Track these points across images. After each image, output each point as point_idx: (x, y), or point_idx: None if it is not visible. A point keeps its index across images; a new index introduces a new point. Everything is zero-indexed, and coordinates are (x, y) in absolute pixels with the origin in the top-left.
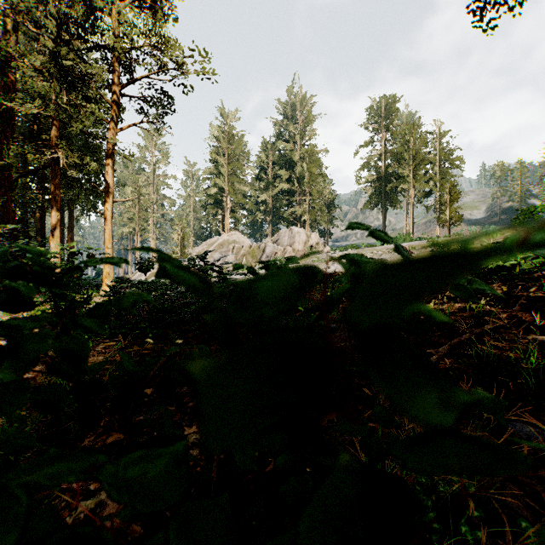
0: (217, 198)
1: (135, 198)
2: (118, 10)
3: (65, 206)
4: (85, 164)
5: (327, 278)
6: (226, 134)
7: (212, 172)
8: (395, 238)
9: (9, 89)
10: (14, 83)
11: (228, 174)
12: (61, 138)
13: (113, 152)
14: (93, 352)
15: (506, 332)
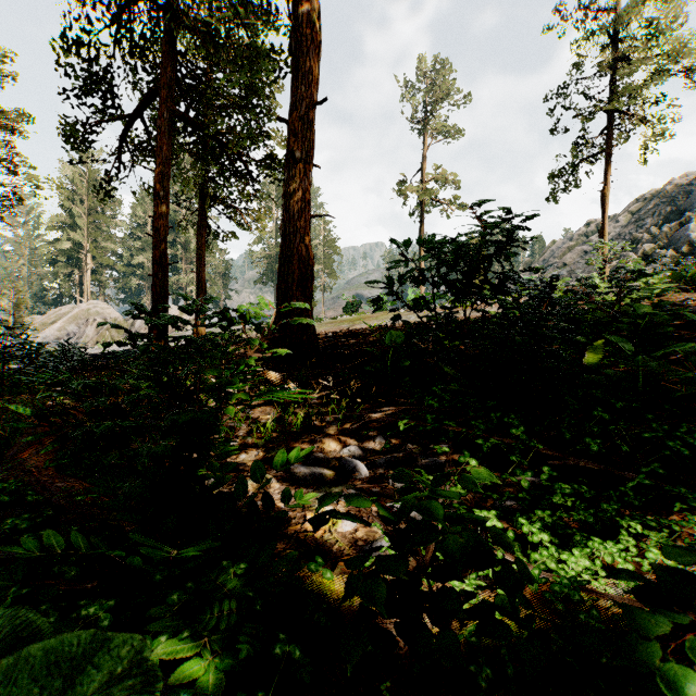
0: (72, 255)
1: None
2: None
3: None
4: None
5: None
6: (85, 177)
7: (64, 222)
8: None
9: None
10: None
11: (89, 226)
12: None
13: None
14: None
15: None
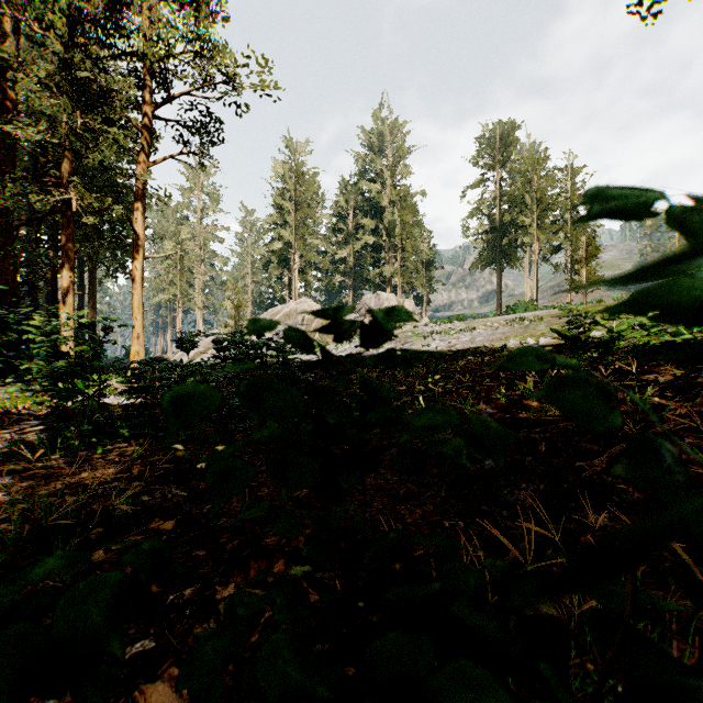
0: (282, 255)
1: (176, 256)
2: (150, 4)
3: (84, 265)
4: (106, 208)
5: (426, 358)
6: (293, 171)
7: (276, 221)
8: (514, 306)
9: (9, 111)
10: (14, 103)
11: (296, 223)
12: (75, 174)
13: (144, 192)
14: (102, 462)
15: (688, 436)
